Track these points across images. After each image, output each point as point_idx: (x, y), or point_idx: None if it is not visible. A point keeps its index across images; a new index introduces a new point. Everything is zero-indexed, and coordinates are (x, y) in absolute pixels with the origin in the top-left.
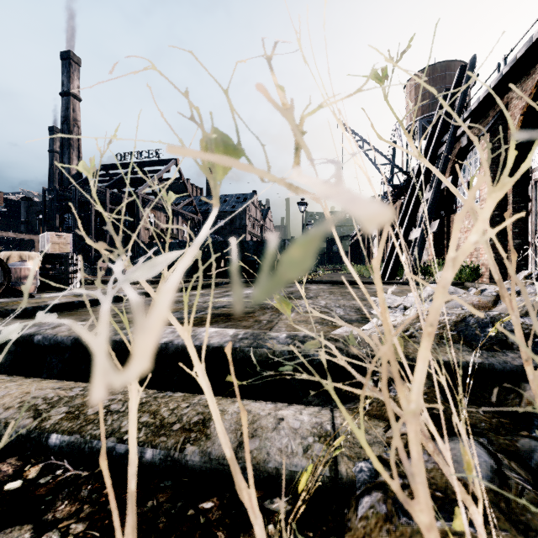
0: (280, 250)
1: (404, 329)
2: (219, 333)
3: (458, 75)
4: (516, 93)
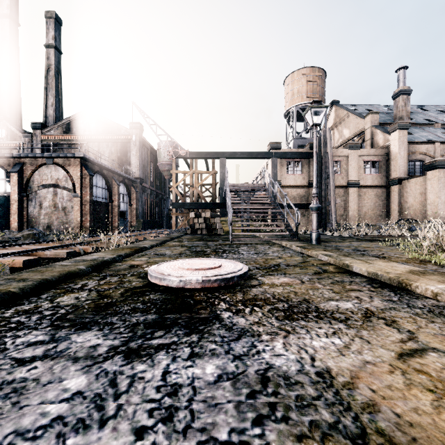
0: None
1: (3, 239)
2: None
3: None
4: None
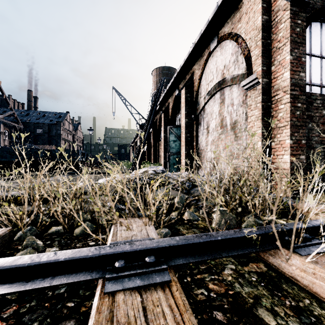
0: (76, 155)
1: None
2: (18, 192)
3: (160, 82)
4: (171, 100)
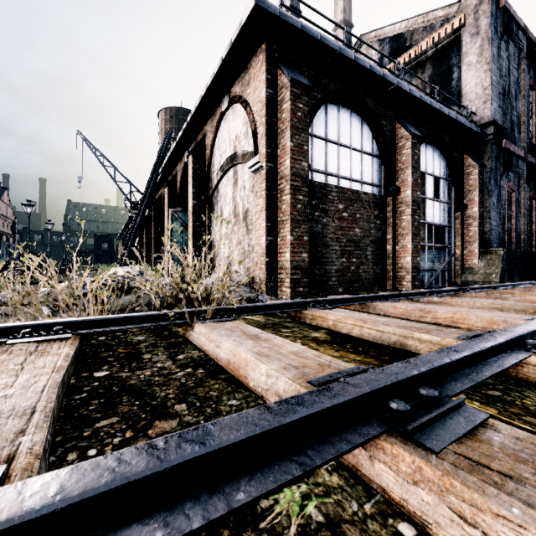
0: None
1: None
2: None
3: (166, 137)
4: (179, 168)
